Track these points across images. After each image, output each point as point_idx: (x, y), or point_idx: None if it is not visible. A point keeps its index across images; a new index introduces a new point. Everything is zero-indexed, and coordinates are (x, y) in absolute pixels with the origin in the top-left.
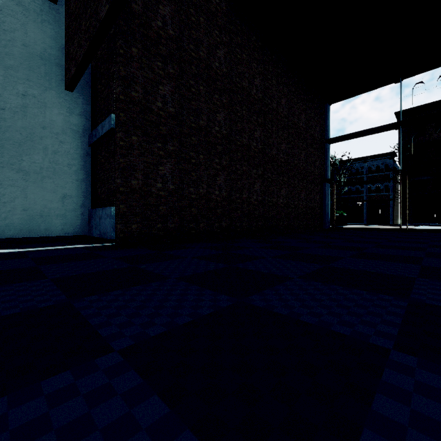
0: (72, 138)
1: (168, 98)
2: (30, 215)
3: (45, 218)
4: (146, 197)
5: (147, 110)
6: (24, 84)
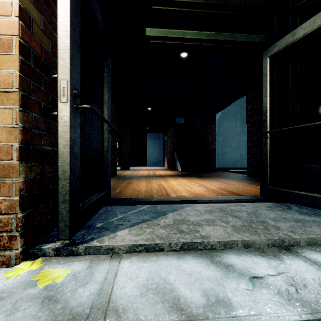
0: (243, 135)
1: None
2: (233, 161)
3: (236, 162)
4: None
5: None
6: (231, 123)
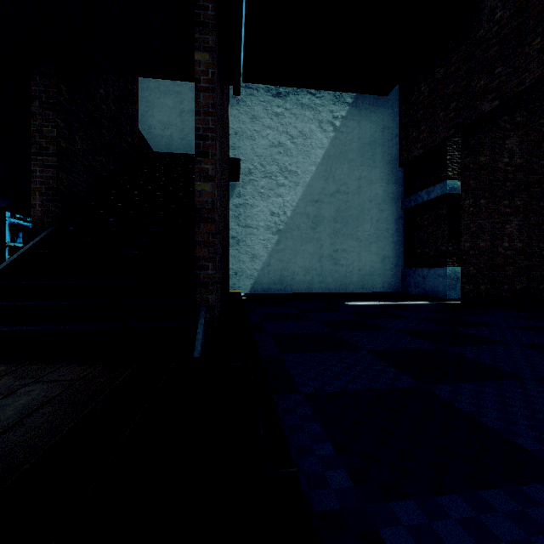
0: (389, 205)
1: (514, 150)
2: (362, 274)
3: (371, 277)
4: (492, 258)
5: (494, 170)
6: (359, 170)
